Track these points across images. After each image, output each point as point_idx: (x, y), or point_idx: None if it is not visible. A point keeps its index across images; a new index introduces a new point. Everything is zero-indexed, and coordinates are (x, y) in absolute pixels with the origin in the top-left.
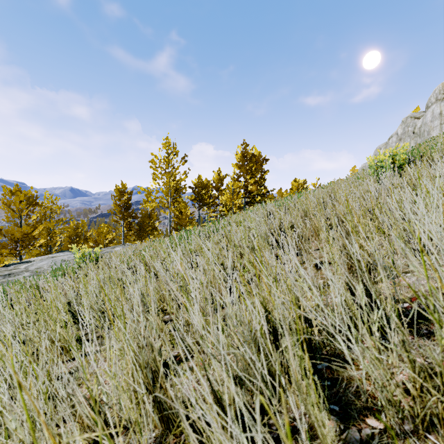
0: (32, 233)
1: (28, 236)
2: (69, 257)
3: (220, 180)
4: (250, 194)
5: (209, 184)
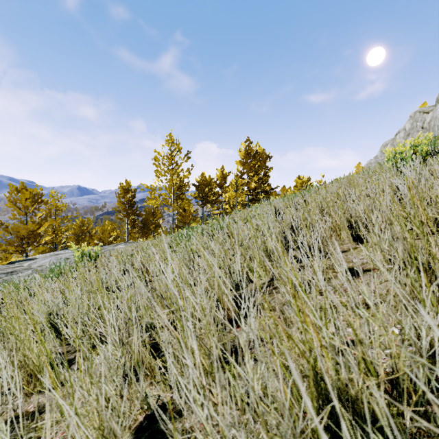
0: (38, 230)
1: (33, 234)
2: (71, 255)
3: (223, 178)
4: (253, 191)
5: (213, 182)
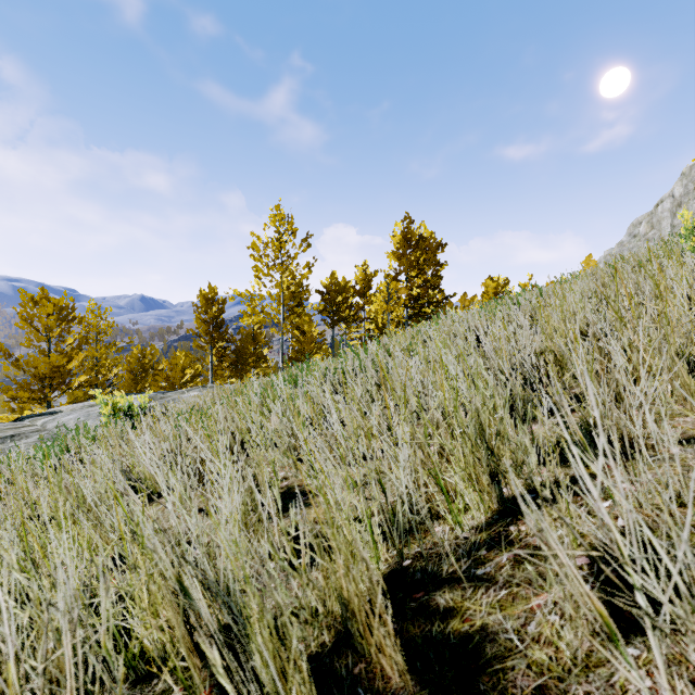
0: (67, 366)
1: (59, 371)
2: None
3: (366, 280)
4: (416, 302)
5: (349, 287)
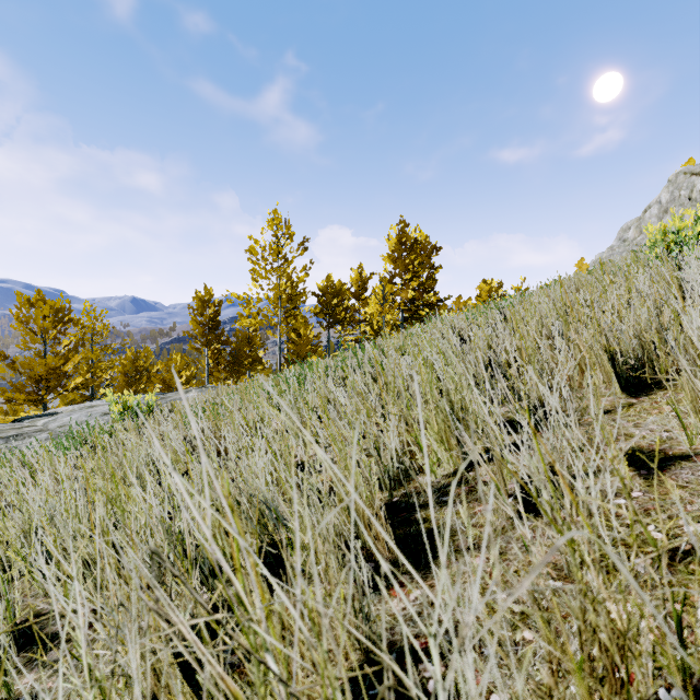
0: (63, 367)
1: (55, 373)
2: None
3: (362, 283)
4: (411, 305)
5: (345, 290)
